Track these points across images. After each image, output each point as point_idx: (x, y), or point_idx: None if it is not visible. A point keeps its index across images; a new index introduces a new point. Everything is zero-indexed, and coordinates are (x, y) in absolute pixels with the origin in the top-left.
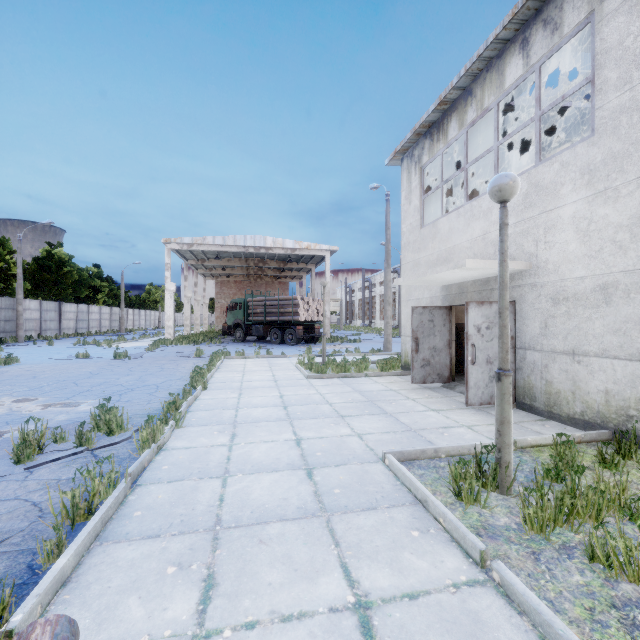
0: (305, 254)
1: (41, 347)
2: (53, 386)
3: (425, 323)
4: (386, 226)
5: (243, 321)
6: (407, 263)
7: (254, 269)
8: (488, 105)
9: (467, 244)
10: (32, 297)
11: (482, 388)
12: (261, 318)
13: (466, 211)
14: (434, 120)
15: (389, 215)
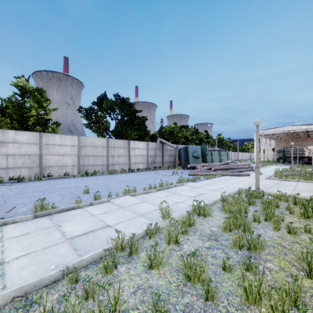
0: None
1: None
2: None
3: None
4: None
5: (282, 156)
6: None
7: (293, 135)
8: None
9: None
10: None
11: None
12: (289, 155)
13: None
14: None
15: None
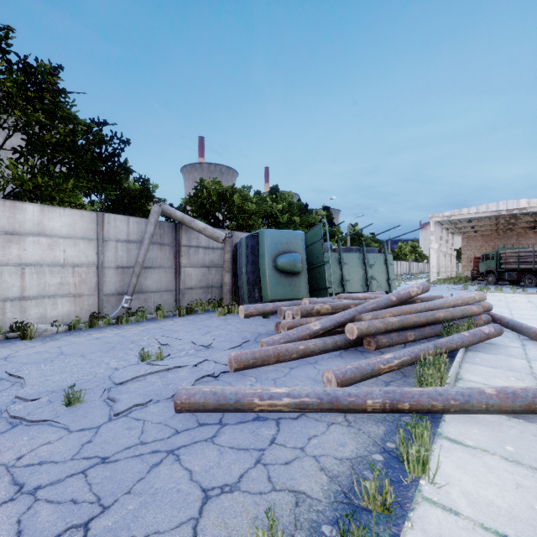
0: None
1: None
2: None
3: None
4: None
5: (495, 269)
6: None
7: (503, 224)
8: None
9: None
10: None
11: None
12: (514, 266)
13: None
14: None
15: None
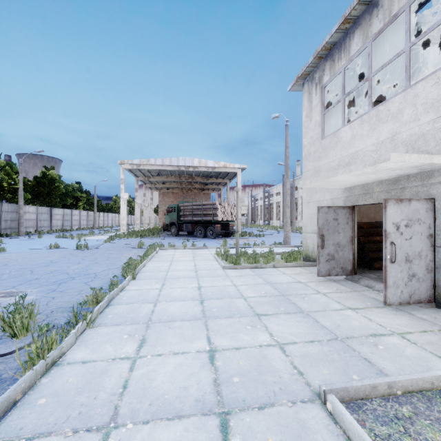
0: (222, 171)
1: (32, 239)
2: (12, 274)
3: (330, 221)
4: (285, 146)
5: (176, 221)
6: (308, 171)
7: (186, 183)
8: (398, 10)
9: (372, 147)
10: (32, 204)
11: (401, 287)
12: (189, 218)
13: (371, 117)
14: (335, 41)
15: (288, 137)
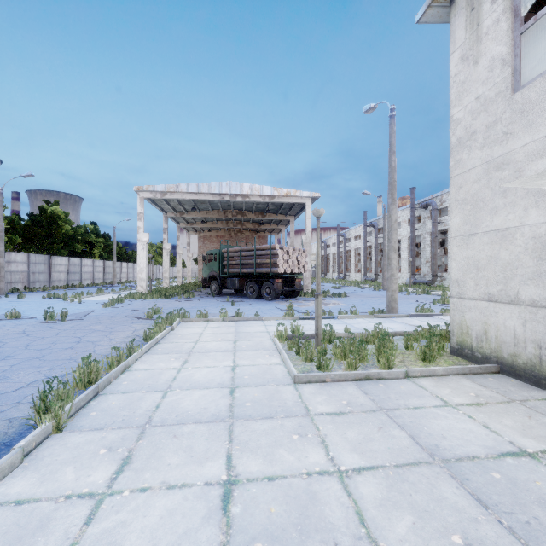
0: (284, 202)
1: (6, 300)
2: None
3: None
4: (390, 150)
5: (218, 273)
6: (467, 170)
7: (233, 223)
8: None
9: None
10: (25, 251)
11: None
12: (236, 270)
13: None
14: None
15: (394, 136)
